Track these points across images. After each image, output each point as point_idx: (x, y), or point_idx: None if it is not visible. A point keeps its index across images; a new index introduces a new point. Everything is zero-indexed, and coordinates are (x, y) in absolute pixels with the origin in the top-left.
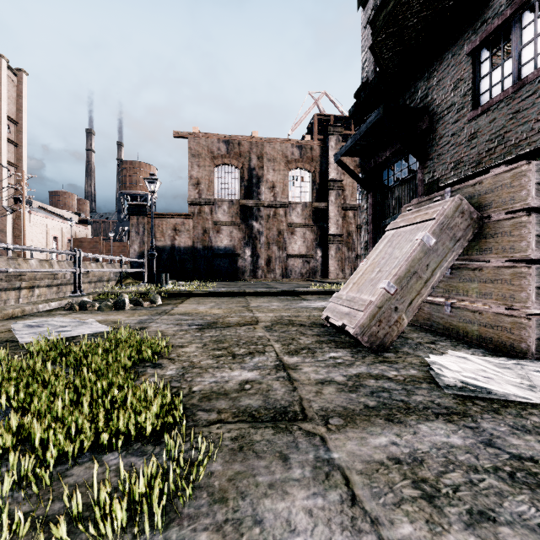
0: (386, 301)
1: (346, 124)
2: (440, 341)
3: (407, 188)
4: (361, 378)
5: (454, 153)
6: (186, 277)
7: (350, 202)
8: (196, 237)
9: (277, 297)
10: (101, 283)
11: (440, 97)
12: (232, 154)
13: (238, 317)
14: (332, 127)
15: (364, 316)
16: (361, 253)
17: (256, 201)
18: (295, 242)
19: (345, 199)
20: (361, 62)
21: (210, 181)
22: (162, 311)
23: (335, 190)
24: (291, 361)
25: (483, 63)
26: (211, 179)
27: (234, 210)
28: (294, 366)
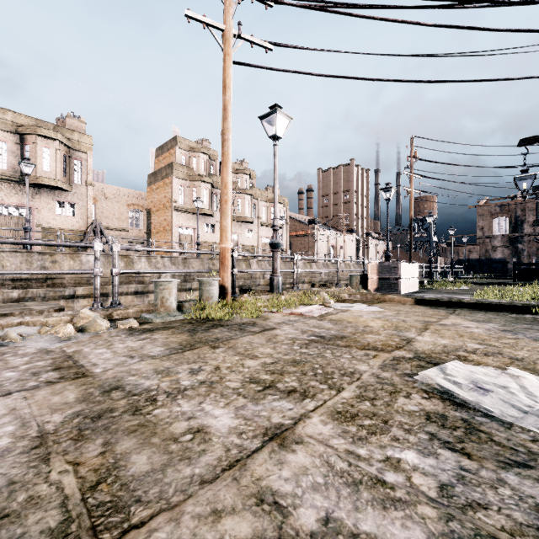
0: None
1: None
2: None
3: None
4: None
5: None
6: (475, 273)
7: None
8: (481, 254)
9: None
10: None
11: None
12: (503, 211)
13: None
14: None
15: None
16: None
17: (520, 233)
18: None
19: None
20: None
21: (489, 227)
22: None
23: None
24: None
25: None
26: (490, 225)
27: (505, 239)
28: None
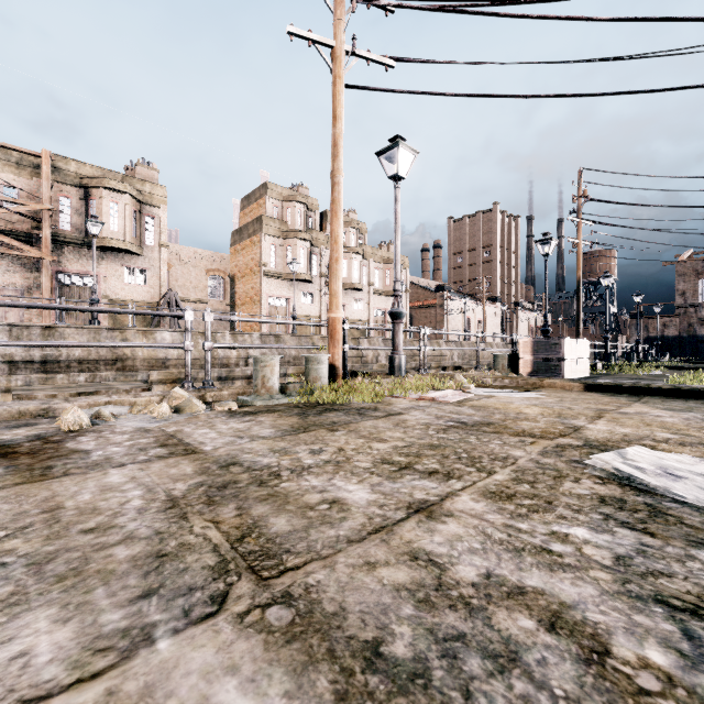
0: None
1: None
2: None
3: None
4: None
5: None
6: (673, 356)
7: None
8: (681, 329)
9: None
10: None
11: None
12: None
13: None
14: None
15: None
16: None
17: None
18: None
19: None
20: None
21: (694, 291)
22: None
23: None
24: None
25: None
26: (695, 289)
27: None
28: None
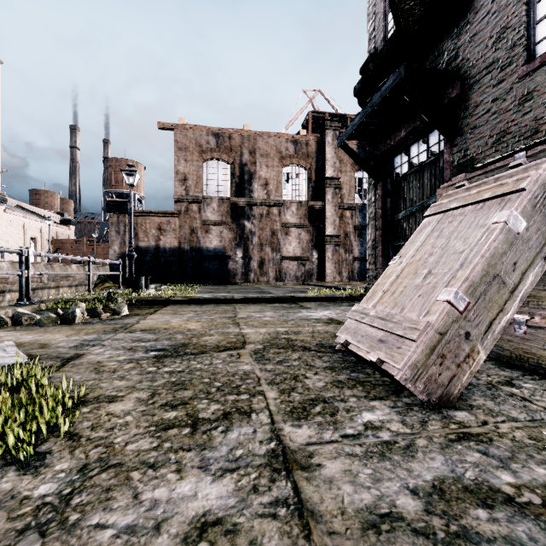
0: (453, 323)
1: (341, 122)
2: (519, 379)
3: (428, 174)
4: (452, 501)
5: (497, 124)
6: (172, 280)
7: (347, 202)
8: (182, 237)
9: (270, 304)
10: (83, 286)
11: (475, 55)
12: (222, 148)
13: (219, 335)
14: (329, 122)
15: (417, 349)
16: (368, 253)
17: (248, 199)
18: (290, 243)
19: (342, 198)
20: (368, 32)
21: (198, 177)
22: (121, 326)
23: (332, 188)
24: (298, 439)
25: (540, 2)
26: (199, 174)
27: (225, 208)
28: (304, 457)
